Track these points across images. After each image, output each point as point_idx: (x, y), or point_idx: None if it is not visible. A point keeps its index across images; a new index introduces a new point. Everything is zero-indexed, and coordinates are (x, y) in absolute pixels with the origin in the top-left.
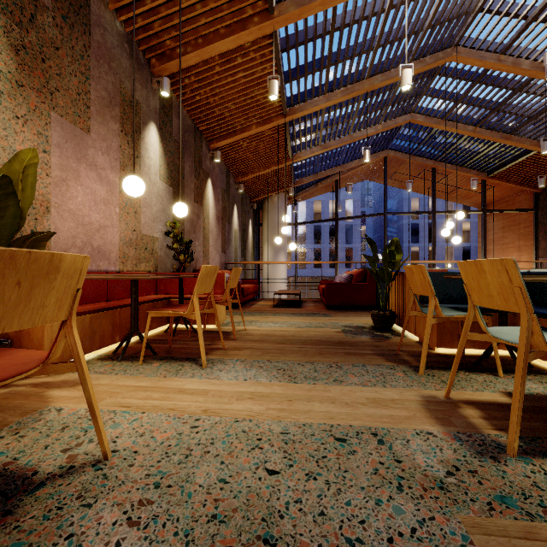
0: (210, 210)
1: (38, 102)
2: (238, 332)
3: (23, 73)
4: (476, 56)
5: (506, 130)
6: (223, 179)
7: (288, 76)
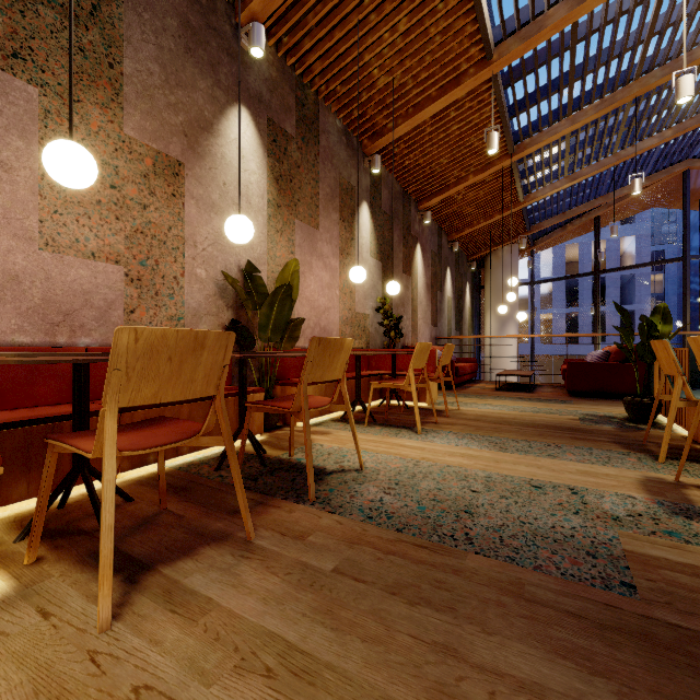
0: (419, 279)
1: (288, 215)
2: (450, 411)
3: (280, 196)
4: None
5: None
6: (433, 241)
7: (514, 110)
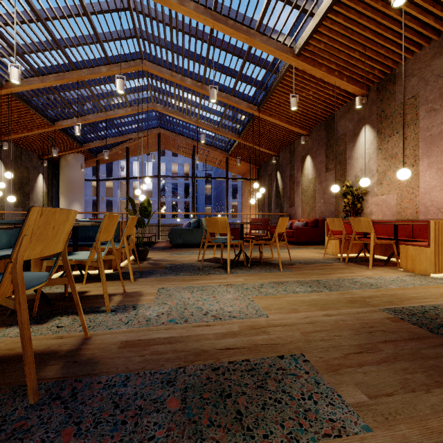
0: None
1: None
2: None
3: None
4: (157, 70)
5: (215, 124)
6: None
7: None
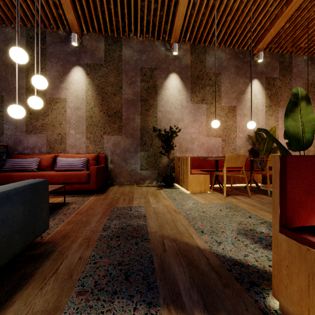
0: None
1: (275, 108)
2: None
3: (271, 102)
4: None
5: None
6: None
7: None
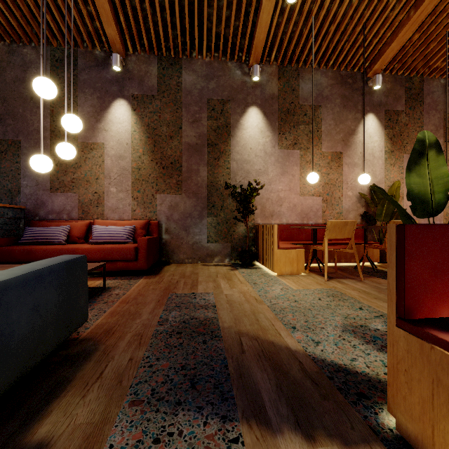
0: None
1: (399, 154)
2: None
3: (393, 146)
4: None
5: None
6: None
7: None
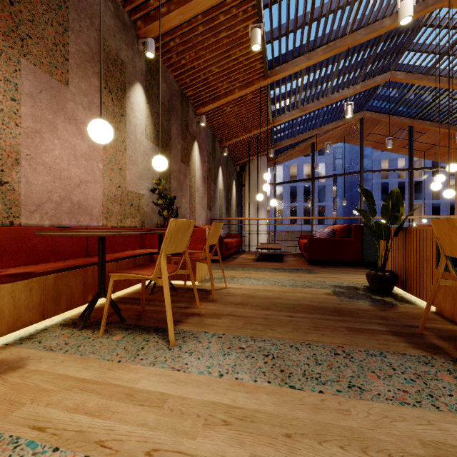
0: (197, 171)
1: (5, 47)
2: (218, 290)
3: None
4: None
5: None
6: (209, 143)
7: (270, 36)
